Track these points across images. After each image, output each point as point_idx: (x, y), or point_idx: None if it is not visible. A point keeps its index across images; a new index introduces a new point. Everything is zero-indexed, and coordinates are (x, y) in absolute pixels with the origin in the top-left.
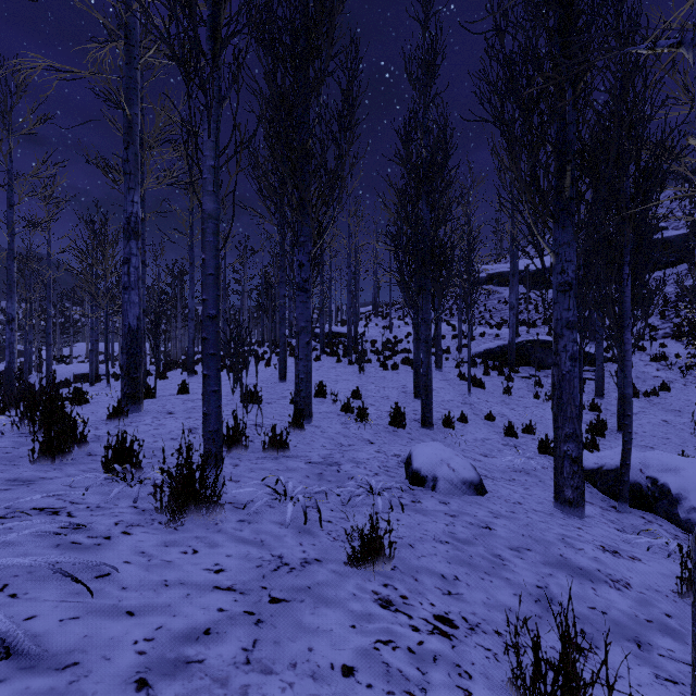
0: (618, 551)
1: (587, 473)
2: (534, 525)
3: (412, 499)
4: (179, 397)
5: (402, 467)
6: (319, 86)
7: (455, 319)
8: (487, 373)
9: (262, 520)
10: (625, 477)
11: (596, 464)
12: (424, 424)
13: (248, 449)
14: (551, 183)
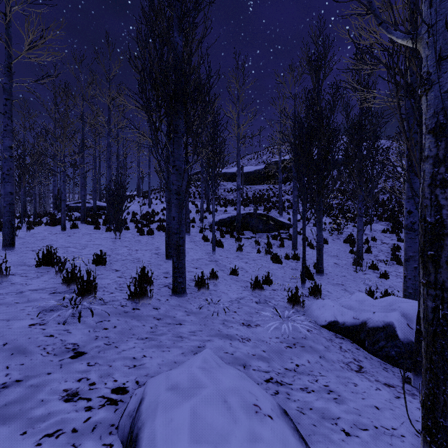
0: None
1: (349, 330)
2: None
3: None
4: None
5: None
6: None
7: (197, 200)
8: (223, 236)
9: None
10: None
11: (356, 320)
12: (176, 291)
13: None
14: None
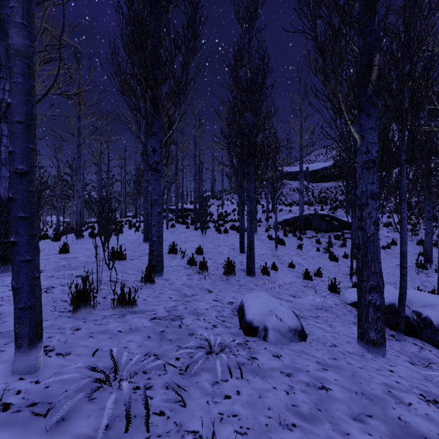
0: (437, 400)
1: None
2: (358, 375)
3: (249, 358)
4: (59, 256)
5: (236, 315)
6: (168, 6)
7: (263, 200)
8: (286, 235)
9: (64, 437)
10: (402, 314)
11: None
12: (249, 273)
13: (99, 306)
14: (362, 74)
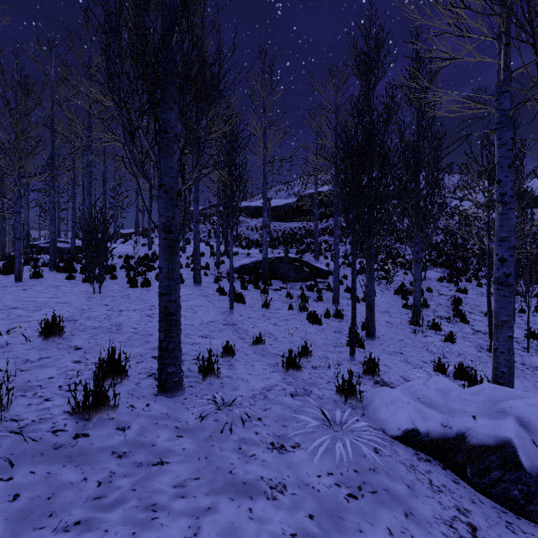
0: None
1: (437, 446)
2: None
3: None
4: None
5: None
6: None
7: (212, 240)
8: (245, 287)
9: None
10: None
11: (447, 428)
12: (164, 388)
13: None
14: None
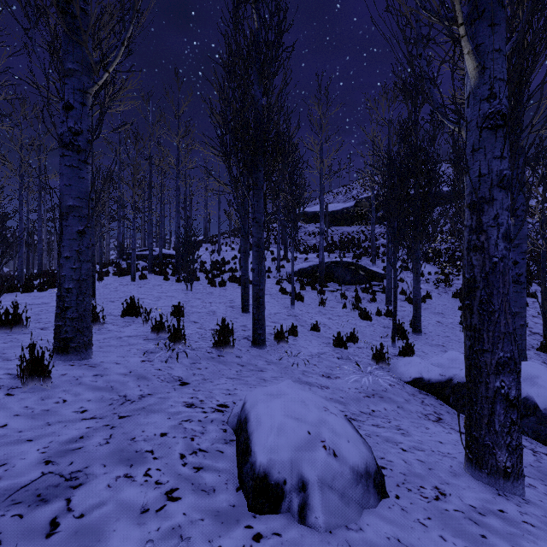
0: None
1: (434, 387)
2: None
3: None
4: None
5: (231, 440)
6: None
7: (272, 246)
8: (303, 288)
9: None
10: None
11: (442, 376)
12: (256, 343)
13: None
14: None
